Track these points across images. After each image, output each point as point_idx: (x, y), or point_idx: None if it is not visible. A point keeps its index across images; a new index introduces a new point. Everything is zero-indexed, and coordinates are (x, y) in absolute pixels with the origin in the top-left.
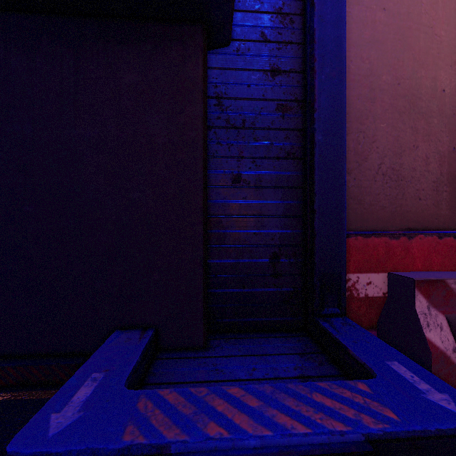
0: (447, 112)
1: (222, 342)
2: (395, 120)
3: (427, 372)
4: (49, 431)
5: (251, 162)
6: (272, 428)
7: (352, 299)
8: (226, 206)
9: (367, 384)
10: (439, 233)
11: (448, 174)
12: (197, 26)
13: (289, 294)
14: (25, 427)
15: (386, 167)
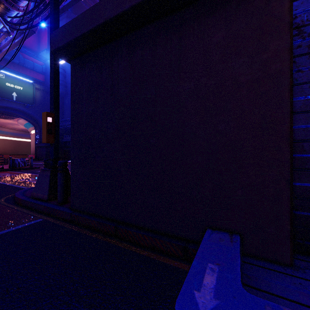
0: None
1: None
2: None
3: None
4: (199, 307)
5: None
6: None
7: None
8: (309, 130)
9: None
10: None
11: None
12: None
13: None
14: (180, 294)
15: None
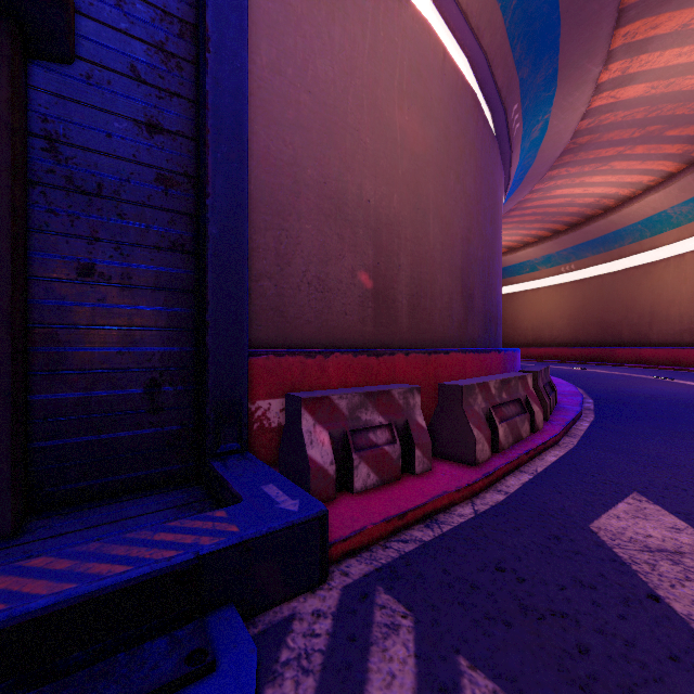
0: (372, 224)
1: (54, 520)
2: (322, 223)
3: (295, 486)
4: None
5: (113, 249)
6: (80, 580)
7: (263, 431)
8: (67, 310)
9: (227, 510)
10: (354, 351)
11: (373, 289)
12: None
13: (176, 434)
14: None
15: (312, 275)
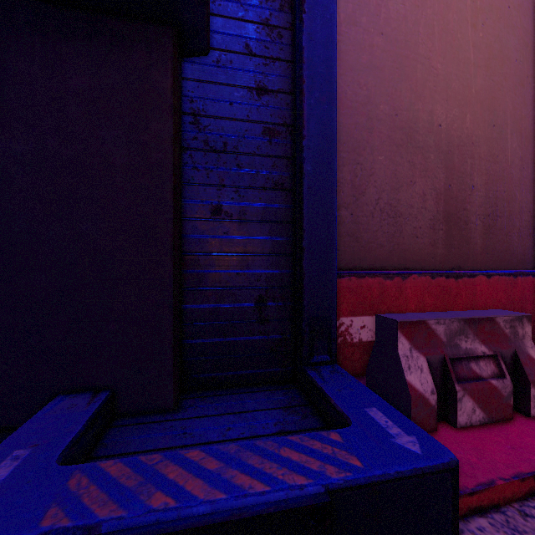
0: (443, 148)
1: (197, 401)
2: (393, 153)
3: (402, 416)
4: None
5: (233, 192)
6: (227, 490)
7: (345, 345)
8: (205, 242)
9: (340, 433)
10: (432, 273)
11: (444, 212)
12: (165, 28)
13: (277, 342)
14: None
15: (384, 202)
